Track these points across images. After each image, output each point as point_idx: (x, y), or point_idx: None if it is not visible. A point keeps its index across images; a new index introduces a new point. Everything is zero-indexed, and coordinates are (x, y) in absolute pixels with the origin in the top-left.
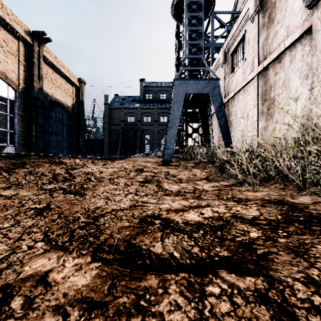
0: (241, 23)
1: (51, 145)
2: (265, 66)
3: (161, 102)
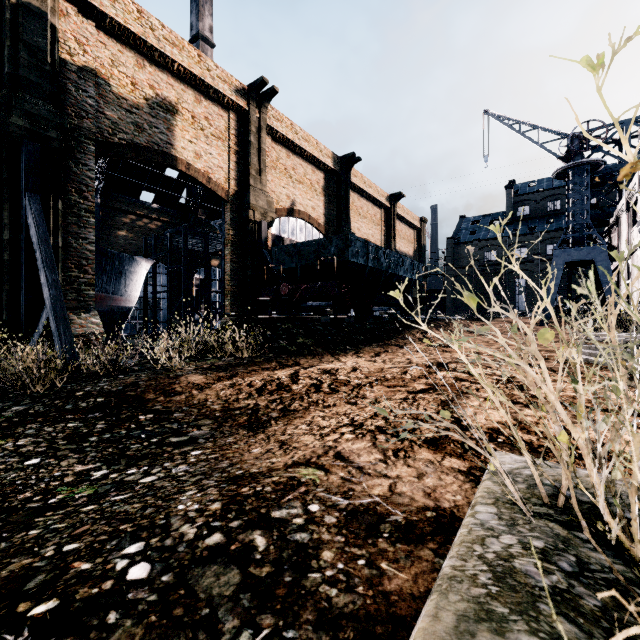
0: (634, 187)
1: None
2: None
3: (548, 216)
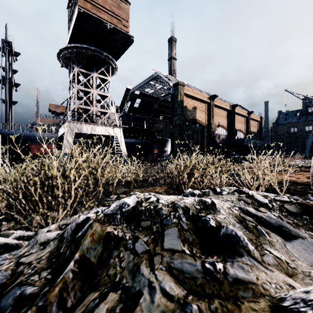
0: None
1: None
2: None
3: None
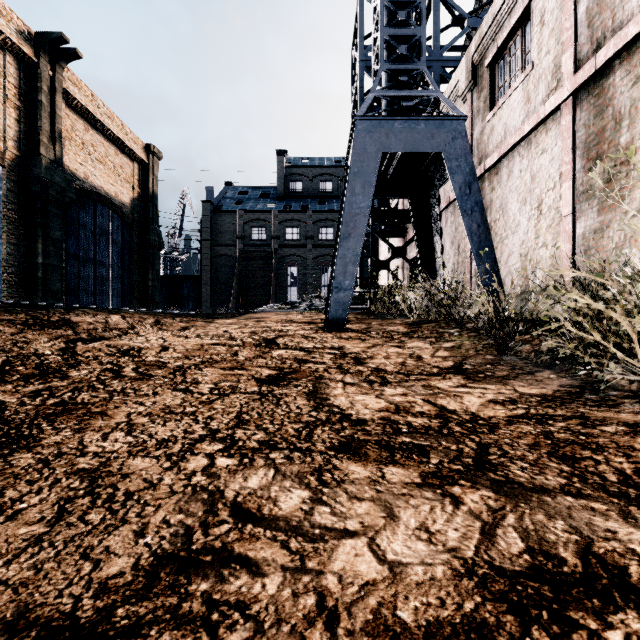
0: None
1: (83, 287)
2: (599, 67)
3: (321, 198)
